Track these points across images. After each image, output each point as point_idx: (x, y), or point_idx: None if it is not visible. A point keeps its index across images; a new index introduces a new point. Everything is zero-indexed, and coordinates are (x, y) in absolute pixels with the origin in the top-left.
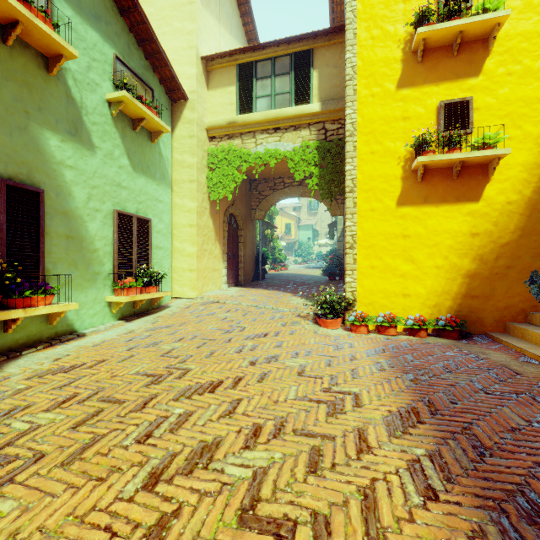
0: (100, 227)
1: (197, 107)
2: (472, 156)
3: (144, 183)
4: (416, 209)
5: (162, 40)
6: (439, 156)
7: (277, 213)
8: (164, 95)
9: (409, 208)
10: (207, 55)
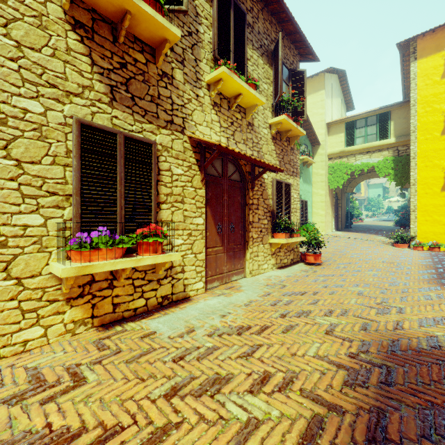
0: None
1: (324, 147)
2: None
3: (305, 186)
4: None
5: None
6: None
7: None
8: (310, 145)
9: None
10: (330, 122)
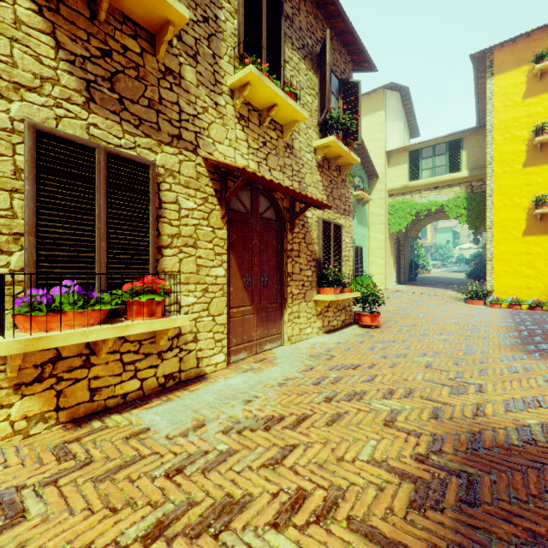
0: None
1: (384, 181)
2: None
3: (360, 229)
4: (536, 238)
5: None
6: None
7: None
8: (366, 178)
9: (531, 237)
10: (390, 150)
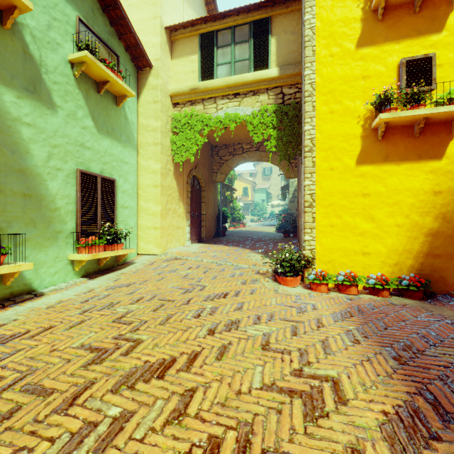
0: (62, 186)
1: (161, 74)
2: (437, 112)
3: (109, 145)
4: (376, 168)
5: (128, 11)
6: (402, 112)
7: (236, 177)
8: (130, 63)
9: (369, 167)
10: (171, 25)
